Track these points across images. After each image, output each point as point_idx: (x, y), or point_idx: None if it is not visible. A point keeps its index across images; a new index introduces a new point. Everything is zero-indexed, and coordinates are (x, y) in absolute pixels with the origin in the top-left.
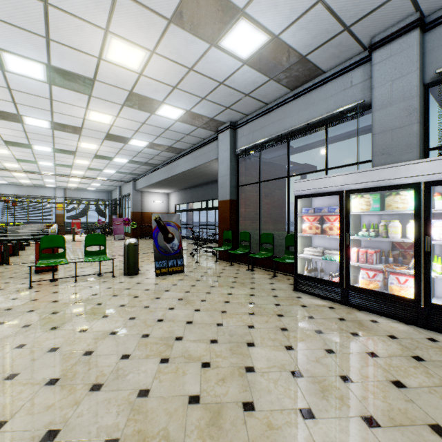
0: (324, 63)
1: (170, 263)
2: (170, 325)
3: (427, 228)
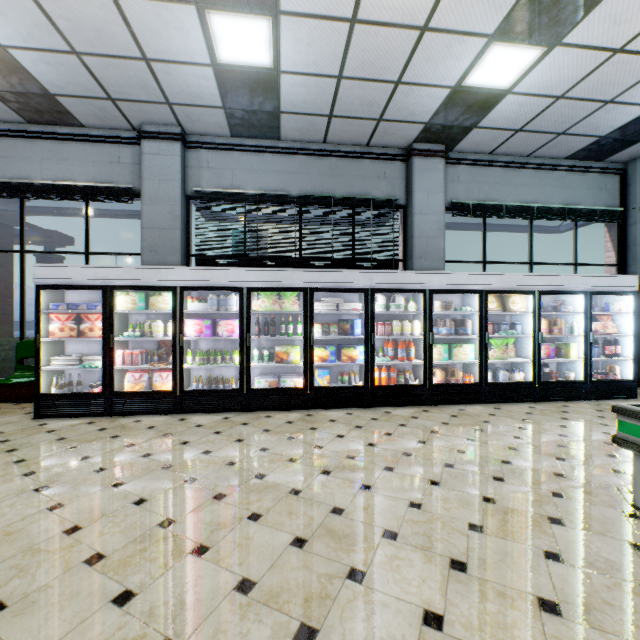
0: (85, 117)
1: None
2: None
3: (182, 327)
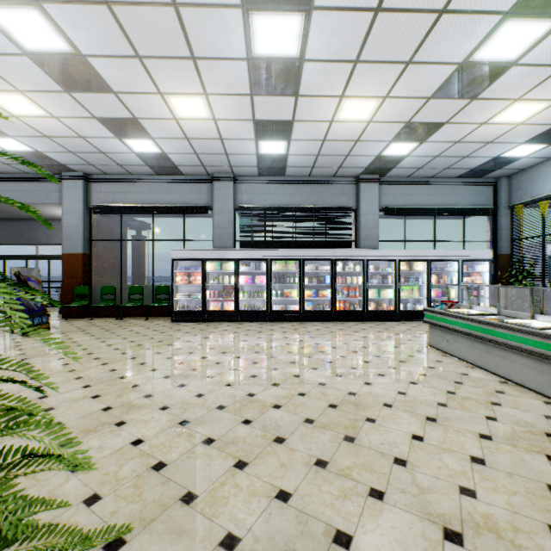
0: (186, 172)
1: (36, 321)
2: (123, 344)
3: (239, 279)
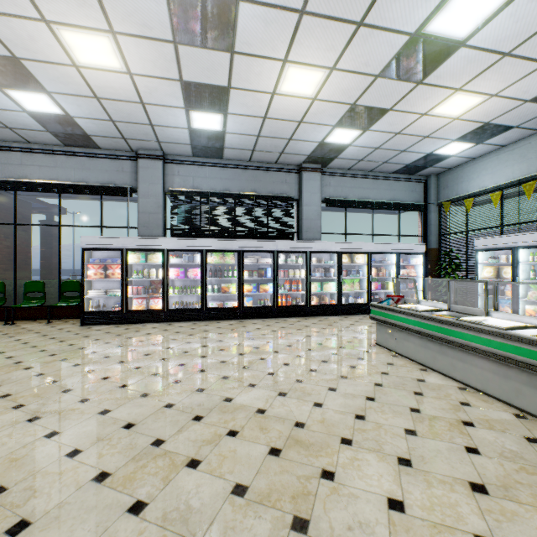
0: (103, 145)
1: None
2: None
3: (168, 272)
